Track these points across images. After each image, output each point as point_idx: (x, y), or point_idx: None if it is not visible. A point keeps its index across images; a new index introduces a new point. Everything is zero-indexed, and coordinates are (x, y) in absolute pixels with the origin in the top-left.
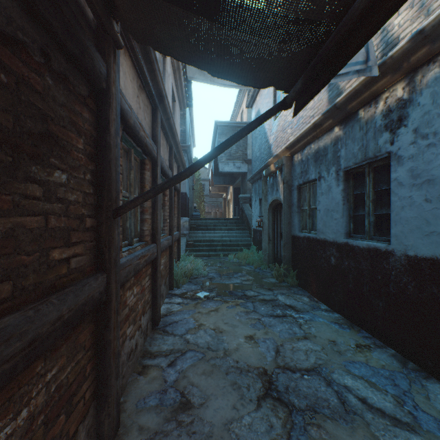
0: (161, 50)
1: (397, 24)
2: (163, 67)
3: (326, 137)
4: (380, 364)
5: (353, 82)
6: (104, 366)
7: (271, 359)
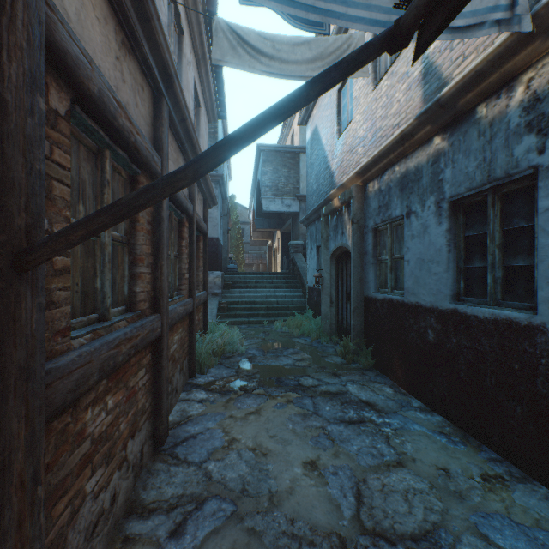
0: None
1: None
2: (180, 48)
3: (420, 153)
4: (531, 516)
5: (467, 64)
6: None
7: (351, 515)
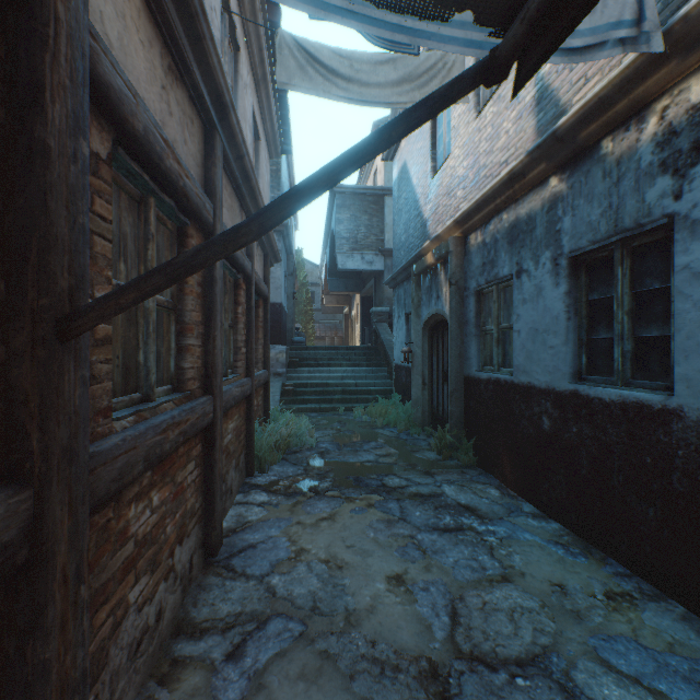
0: None
1: None
2: (235, 68)
3: (533, 197)
4: (663, 640)
5: (590, 88)
6: None
7: (444, 636)
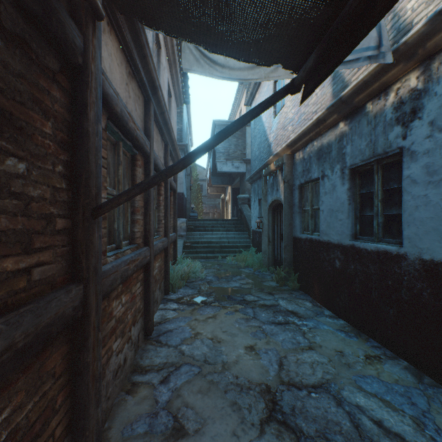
0: (149, 20)
1: (410, 8)
2: (158, 59)
3: (330, 133)
4: (393, 378)
5: (360, 73)
6: (80, 394)
7: (275, 374)
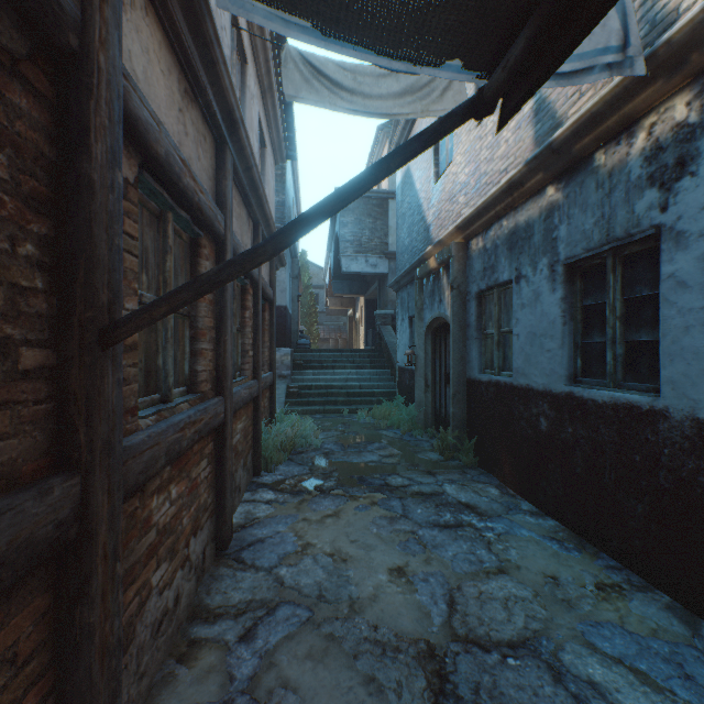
0: None
1: None
2: (242, 80)
3: (531, 205)
4: (648, 626)
5: (584, 102)
6: (74, 687)
7: (442, 622)
